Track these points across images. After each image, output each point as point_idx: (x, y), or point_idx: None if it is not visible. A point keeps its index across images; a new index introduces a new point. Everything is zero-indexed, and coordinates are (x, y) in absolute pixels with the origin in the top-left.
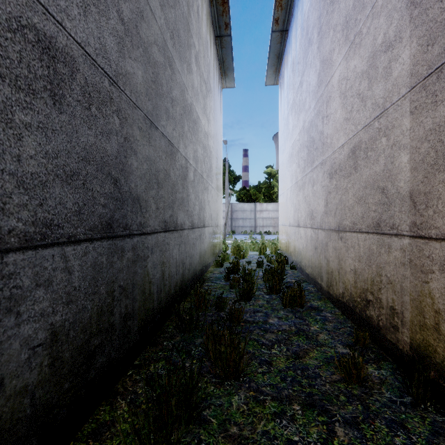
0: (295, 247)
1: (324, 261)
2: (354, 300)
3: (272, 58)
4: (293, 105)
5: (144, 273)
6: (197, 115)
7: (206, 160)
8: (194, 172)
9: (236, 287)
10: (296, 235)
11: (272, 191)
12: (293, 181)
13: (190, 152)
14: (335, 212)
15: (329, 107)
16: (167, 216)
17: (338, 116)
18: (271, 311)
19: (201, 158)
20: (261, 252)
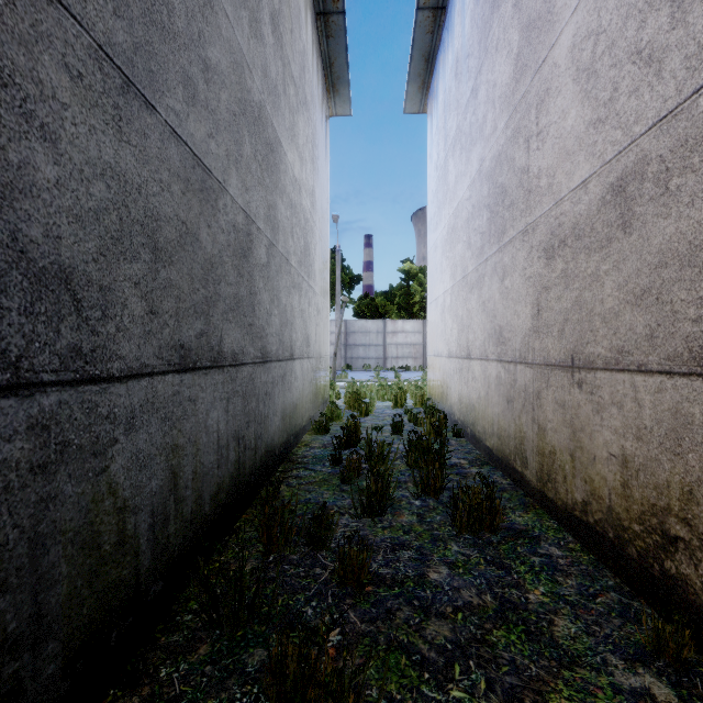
0: (461, 395)
1: (531, 427)
2: (621, 524)
3: (416, 62)
4: (456, 137)
5: (94, 491)
6: (277, 136)
7: (297, 233)
8: (268, 248)
9: (354, 480)
10: (464, 374)
11: (411, 301)
12: (456, 275)
13: (259, 205)
14: (562, 328)
15: (546, 112)
16: (188, 334)
17: (570, 123)
18: (430, 543)
19: (286, 226)
20: (398, 403)
